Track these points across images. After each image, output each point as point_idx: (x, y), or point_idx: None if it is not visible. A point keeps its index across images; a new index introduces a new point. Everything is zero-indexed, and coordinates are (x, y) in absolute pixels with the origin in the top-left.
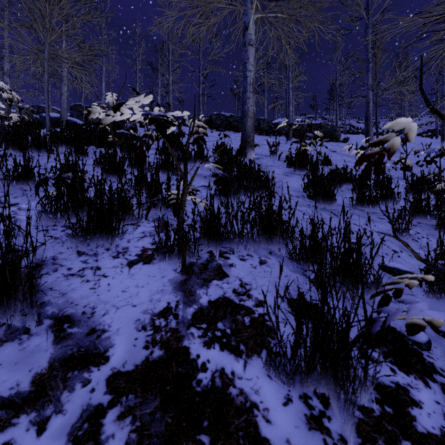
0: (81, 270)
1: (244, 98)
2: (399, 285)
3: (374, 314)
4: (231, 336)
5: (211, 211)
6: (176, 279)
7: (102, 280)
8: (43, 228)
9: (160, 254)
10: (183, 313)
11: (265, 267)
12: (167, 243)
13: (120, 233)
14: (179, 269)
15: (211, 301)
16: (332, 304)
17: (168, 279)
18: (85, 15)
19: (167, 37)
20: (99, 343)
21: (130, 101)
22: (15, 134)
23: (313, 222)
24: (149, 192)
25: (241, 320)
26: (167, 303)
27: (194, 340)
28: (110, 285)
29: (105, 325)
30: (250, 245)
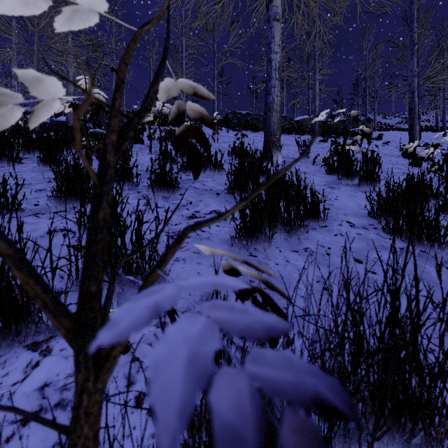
0: None
1: (268, 87)
2: None
3: None
4: None
5: None
6: None
7: None
8: None
9: None
10: None
11: None
12: None
13: None
14: None
15: None
16: None
17: None
18: None
19: (180, 34)
20: None
21: None
22: None
23: None
24: None
25: None
26: None
27: None
28: None
29: None
30: None
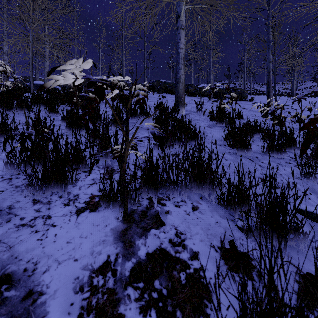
0: (32, 219)
1: (177, 69)
2: (315, 228)
3: (301, 264)
4: (168, 299)
5: (150, 163)
6: (117, 228)
7: (50, 230)
8: (8, 177)
9: (105, 202)
10: (121, 269)
11: (197, 213)
12: (111, 192)
13: (73, 181)
14: (121, 217)
15: (149, 253)
16: (281, 287)
17: (110, 228)
18: (61, 10)
19: (121, 26)
20: (33, 311)
21: (70, 65)
22: (3, 97)
23: (239, 173)
24: (100, 144)
25: (177, 277)
26: (107, 256)
27: (130, 304)
28: (56, 235)
29: (43, 286)
30: (184, 191)
